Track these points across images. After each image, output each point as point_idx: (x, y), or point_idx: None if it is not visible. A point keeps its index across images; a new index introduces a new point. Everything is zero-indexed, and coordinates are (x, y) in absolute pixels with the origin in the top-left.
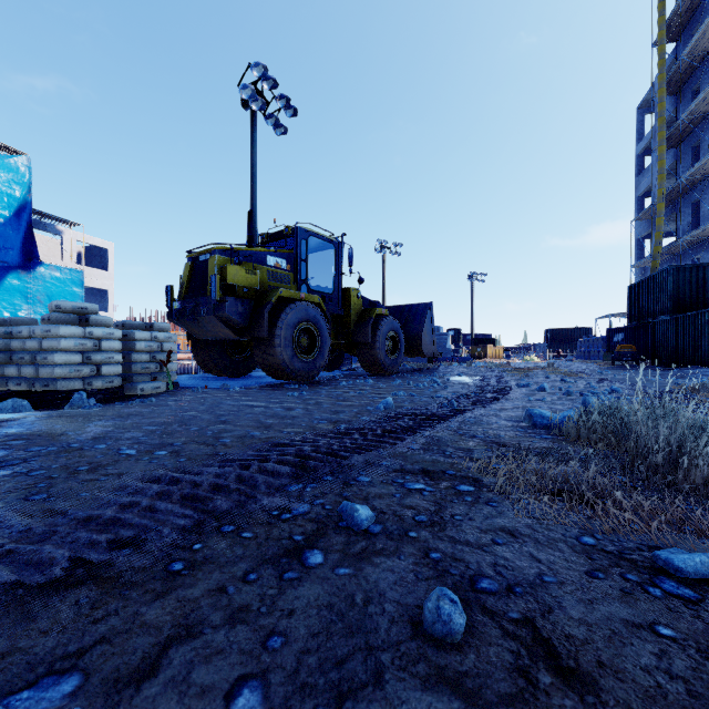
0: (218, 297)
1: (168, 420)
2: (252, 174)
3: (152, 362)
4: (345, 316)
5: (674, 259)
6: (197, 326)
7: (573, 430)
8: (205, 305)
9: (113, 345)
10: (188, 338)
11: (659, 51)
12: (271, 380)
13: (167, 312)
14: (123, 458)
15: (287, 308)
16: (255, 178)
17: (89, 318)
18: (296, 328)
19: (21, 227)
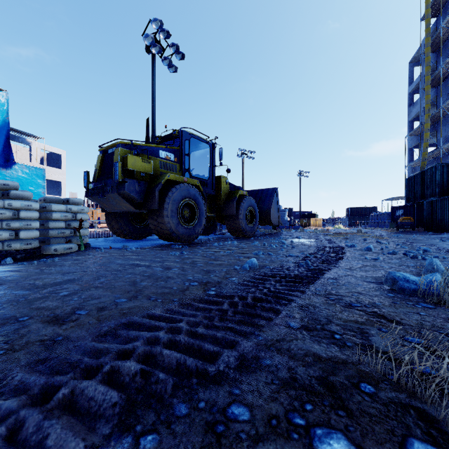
0: (120, 179)
1: (48, 282)
2: (152, 98)
3: (67, 228)
4: (217, 196)
5: (435, 161)
6: (106, 201)
7: None
8: (110, 185)
9: (31, 214)
10: (102, 211)
11: (426, 22)
12: (163, 242)
13: (85, 192)
14: None
15: (173, 188)
16: (154, 101)
17: (9, 192)
18: (180, 203)
19: (1, 139)
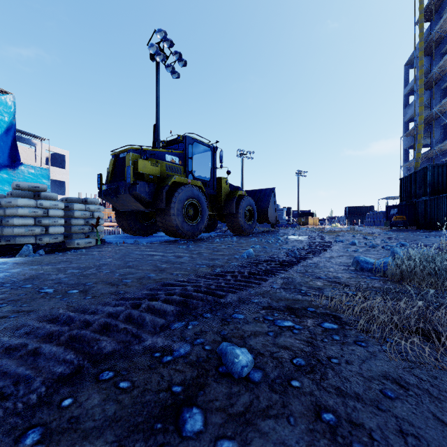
0: (132, 181)
1: (89, 265)
2: (156, 103)
3: (86, 225)
4: (217, 196)
5: (429, 161)
6: (118, 201)
7: (396, 273)
8: (123, 186)
9: (57, 212)
10: (113, 210)
11: (420, 27)
12: (169, 238)
13: (98, 192)
14: (40, 296)
15: (179, 189)
16: (158, 106)
17: (40, 194)
18: (185, 203)
19: (9, 140)
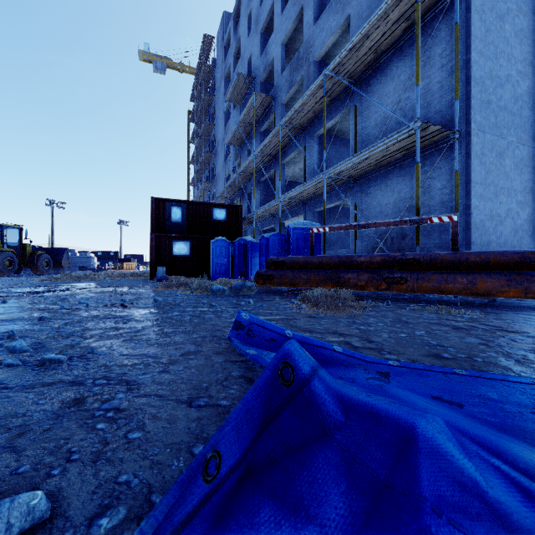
0: None
1: None
2: None
3: None
4: (24, 253)
5: None
6: None
7: None
8: None
9: None
10: None
11: (188, 149)
12: None
13: None
14: None
15: (2, 254)
16: None
17: None
18: (5, 260)
19: None
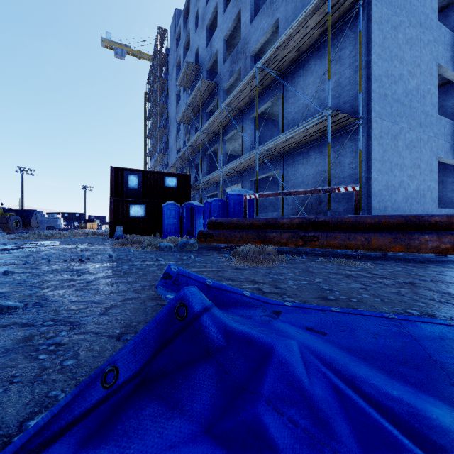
0: None
1: None
2: None
3: None
4: None
5: None
6: None
7: None
8: None
9: None
10: None
11: (145, 125)
12: None
13: None
14: None
15: None
16: None
17: None
18: None
19: None
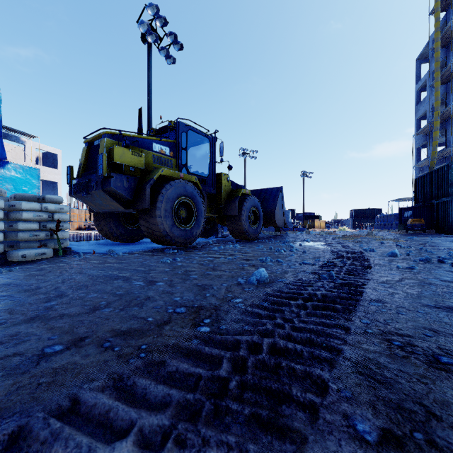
0: (105, 173)
1: None
2: (148, 91)
3: (42, 230)
4: (217, 195)
5: (444, 160)
6: (92, 200)
7: None
8: (95, 181)
9: None
10: (90, 211)
11: (436, 16)
12: (157, 245)
13: (69, 189)
14: None
15: (167, 184)
16: (151, 94)
17: None
18: (175, 202)
19: None
